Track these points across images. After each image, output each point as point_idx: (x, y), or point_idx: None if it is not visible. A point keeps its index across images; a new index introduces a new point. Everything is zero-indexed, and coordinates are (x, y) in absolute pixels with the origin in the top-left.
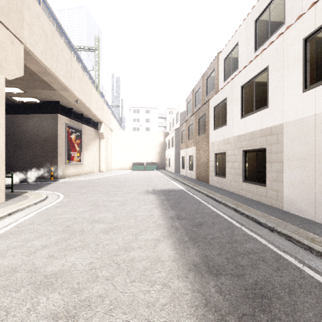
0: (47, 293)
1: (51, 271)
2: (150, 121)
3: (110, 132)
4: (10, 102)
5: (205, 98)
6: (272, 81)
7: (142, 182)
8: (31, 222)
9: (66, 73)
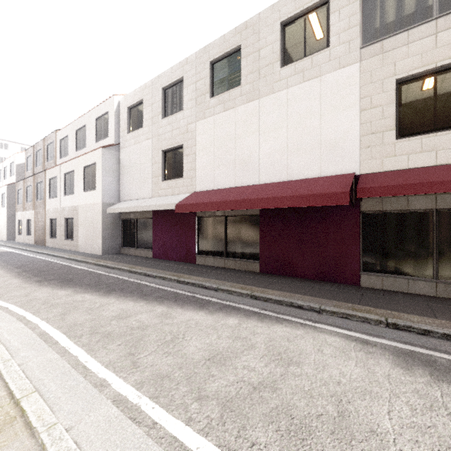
0: None
1: None
2: None
3: None
4: None
5: (46, 163)
6: (75, 180)
7: None
8: None
9: None
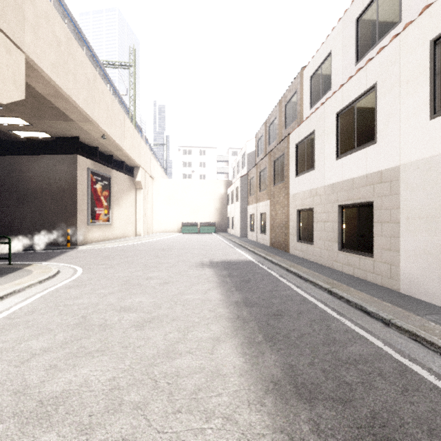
0: (39, 432)
1: (50, 394)
2: (206, 166)
3: (151, 181)
4: (11, 139)
5: (283, 132)
6: (383, 104)
7: (194, 251)
8: (30, 311)
9: (87, 96)
